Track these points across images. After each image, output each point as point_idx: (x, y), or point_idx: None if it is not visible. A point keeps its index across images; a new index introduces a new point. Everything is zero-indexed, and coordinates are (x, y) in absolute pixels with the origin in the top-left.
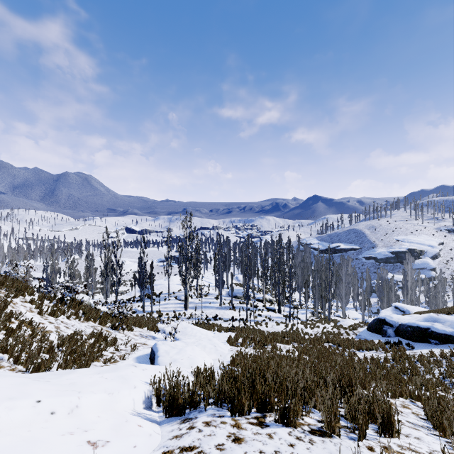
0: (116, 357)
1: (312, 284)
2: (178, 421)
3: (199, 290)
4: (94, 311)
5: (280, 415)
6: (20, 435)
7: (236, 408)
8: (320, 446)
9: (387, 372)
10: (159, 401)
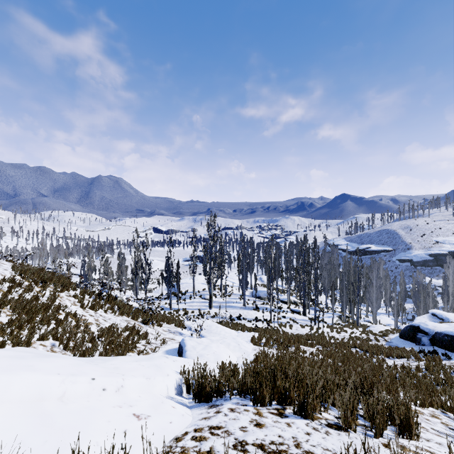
0: (148, 349)
1: (339, 287)
2: (206, 407)
3: (223, 290)
4: (127, 306)
5: (299, 408)
6: (83, 404)
7: (258, 398)
8: (335, 437)
9: (418, 381)
10: (189, 389)
